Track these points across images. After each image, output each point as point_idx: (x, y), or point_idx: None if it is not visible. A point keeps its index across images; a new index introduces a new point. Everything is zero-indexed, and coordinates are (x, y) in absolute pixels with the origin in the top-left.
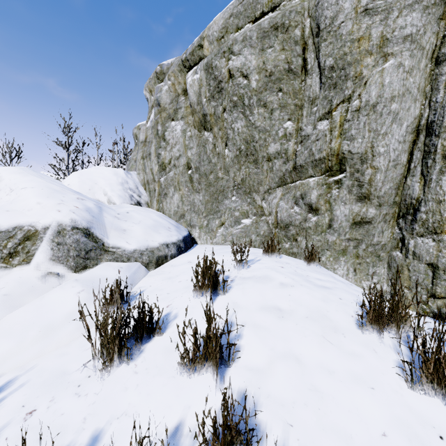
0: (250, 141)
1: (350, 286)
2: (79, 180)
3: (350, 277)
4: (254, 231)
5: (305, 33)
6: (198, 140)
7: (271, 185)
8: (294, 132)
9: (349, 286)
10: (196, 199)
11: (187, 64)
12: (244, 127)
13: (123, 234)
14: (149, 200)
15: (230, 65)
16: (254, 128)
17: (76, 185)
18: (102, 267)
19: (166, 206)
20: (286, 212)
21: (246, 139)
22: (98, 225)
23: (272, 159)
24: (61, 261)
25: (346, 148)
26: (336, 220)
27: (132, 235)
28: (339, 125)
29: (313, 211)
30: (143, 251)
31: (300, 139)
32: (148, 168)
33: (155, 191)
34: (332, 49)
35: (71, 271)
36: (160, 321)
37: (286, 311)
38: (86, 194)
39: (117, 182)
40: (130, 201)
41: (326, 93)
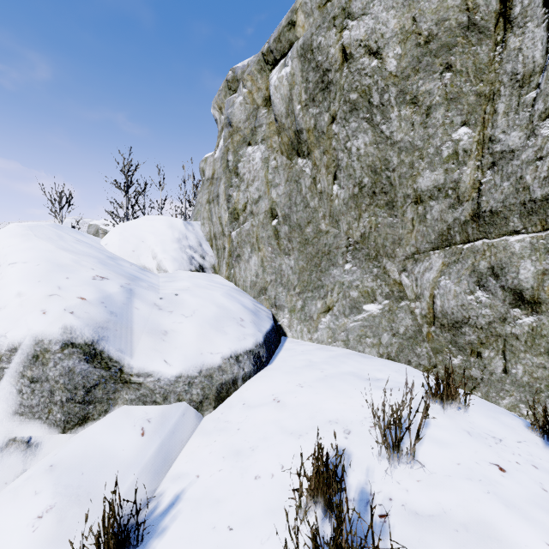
0: (381, 170)
1: None
2: (120, 238)
3: None
4: (387, 325)
5: None
6: (287, 172)
7: (420, 245)
8: (474, 147)
9: None
10: (284, 265)
11: (271, 58)
12: (369, 146)
13: (162, 342)
14: (216, 262)
15: (345, 38)
16: (389, 145)
17: (115, 244)
18: (112, 421)
19: (239, 274)
20: (454, 299)
21: (373, 165)
22: (118, 330)
23: (425, 200)
24: (37, 414)
25: None
26: None
27: (176, 342)
28: None
29: (527, 304)
30: (192, 378)
31: (490, 160)
32: (216, 217)
33: (225, 250)
34: None
35: (56, 430)
36: None
37: None
38: (128, 258)
39: (172, 238)
40: (189, 266)
41: None
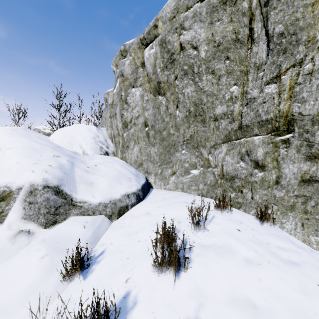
0: (198, 104)
1: (312, 253)
2: (61, 136)
3: (298, 231)
4: (202, 180)
5: (252, 5)
6: (153, 103)
7: (217, 141)
8: (239, 95)
9: (312, 255)
10: (151, 151)
11: (145, 42)
12: (193, 92)
13: (90, 187)
14: (115, 150)
15: (181, 39)
16: (202, 92)
17: (58, 140)
18: (69, 222)
19: (127, 156)
20: (231, 166)
21: (195, 101)
22: (68, 181)
23: (219, 119)
24: (32, 219)
25: (297, 110)
26: (284, 177)
27: (97, 188)
28: (288, 88)
29: (260, 167)
30: (106, 204)
31: (246, 102)
32: (114, 125)
33: (120, 144)
34: (282, 16)
35: (41, 227)
36: (118, 308)
37: (263, 311)
38: (66, 147)
39: (90, 136)
40: (100, 152)
41: (274, 59)
